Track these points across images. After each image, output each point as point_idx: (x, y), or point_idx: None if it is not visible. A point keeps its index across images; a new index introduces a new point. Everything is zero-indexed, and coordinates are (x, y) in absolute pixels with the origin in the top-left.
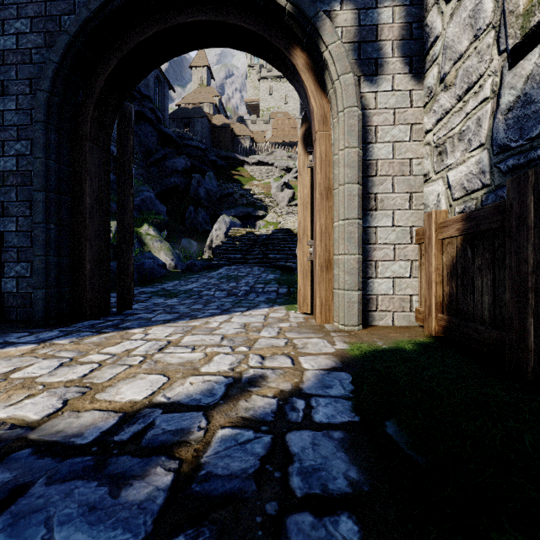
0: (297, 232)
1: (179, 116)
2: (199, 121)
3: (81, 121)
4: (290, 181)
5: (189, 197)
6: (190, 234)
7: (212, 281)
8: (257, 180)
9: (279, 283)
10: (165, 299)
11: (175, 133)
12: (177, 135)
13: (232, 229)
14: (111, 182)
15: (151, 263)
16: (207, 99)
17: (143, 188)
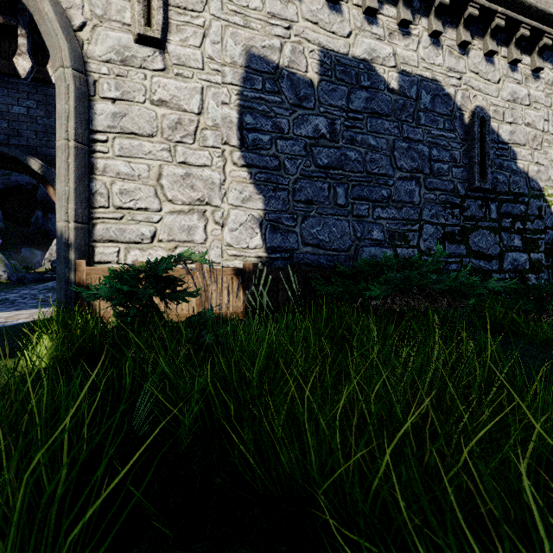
0: None
1: None
2: None
3: None
4: None
5: (37, 200)
6: (35, 241)
7: (33, 292)
8: None
9: None
10: None
11: None
12: None
13: None
14: None
15: None
16: None
17: None
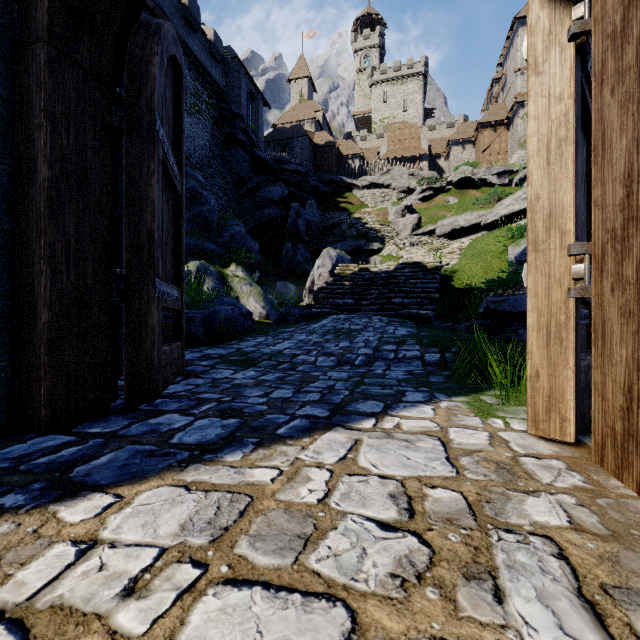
0: (432, 266)
1: (275, 137)
2: (298, 141)
3: (33, 3)
4: (413, 205)
5: (286, 232)
6: (287, 276)
7: (312, 338)
8: (369, 208)
9: (421, 342)
10: (235, 371)
11: (271, 157)
12: (273, 159)
13: (339, 266)
14: (196, 216)
15: (228, 311)
16: (308, 115)
17: (233, 222)
